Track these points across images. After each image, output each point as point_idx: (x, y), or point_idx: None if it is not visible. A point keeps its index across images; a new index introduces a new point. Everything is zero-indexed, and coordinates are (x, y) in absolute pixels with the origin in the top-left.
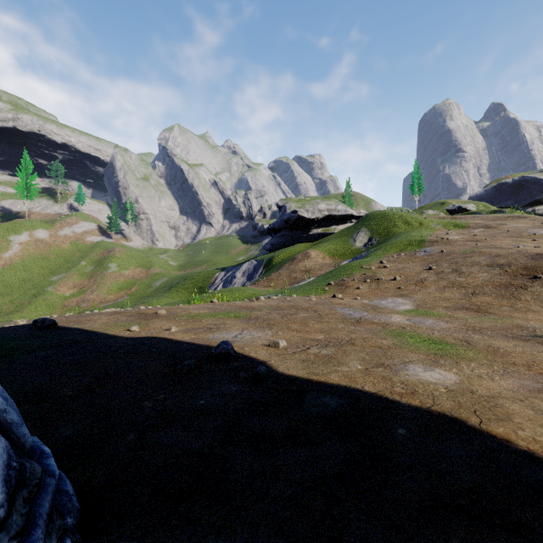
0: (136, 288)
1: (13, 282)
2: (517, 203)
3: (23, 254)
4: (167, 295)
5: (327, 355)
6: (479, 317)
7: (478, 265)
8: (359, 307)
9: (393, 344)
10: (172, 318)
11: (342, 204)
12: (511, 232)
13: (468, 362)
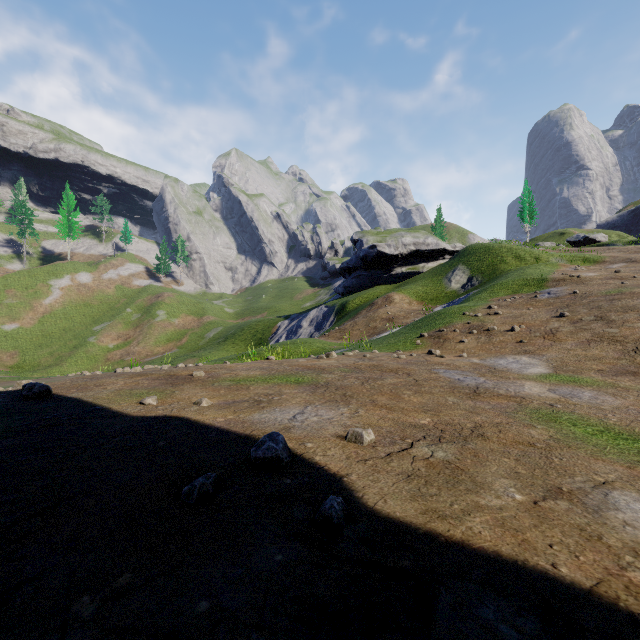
0: (186, 340)
1: (54, 331)
2: None
3: (64, 300)
4: (222, 348)
5: (446, 461)
6: None
7: (634, 311)
8: (469, 369)
9: (551, 439)
10: (210, 383)
11: (432, 236)
12: None
13: None
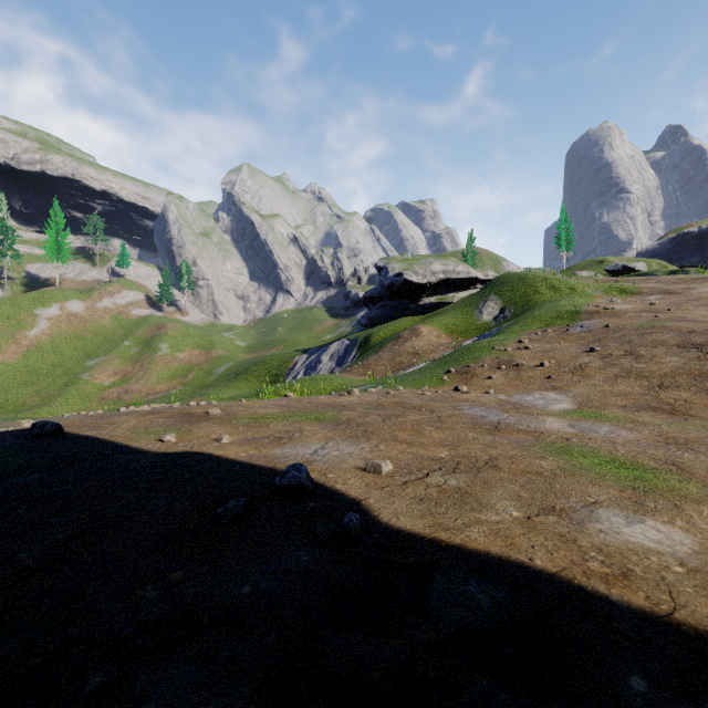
0: (193, 376)
1: (40, 367)
2: (705, 260)
3: (52, 331)
4: (232, 385)
5: (457, 487)
6: (678, 423)
7: (663, 346)
8: (494, 405)
9: (559, 469)
10: (227, 421)
11: (463, 263)
12: (704, 300)
13: (696, 506)
